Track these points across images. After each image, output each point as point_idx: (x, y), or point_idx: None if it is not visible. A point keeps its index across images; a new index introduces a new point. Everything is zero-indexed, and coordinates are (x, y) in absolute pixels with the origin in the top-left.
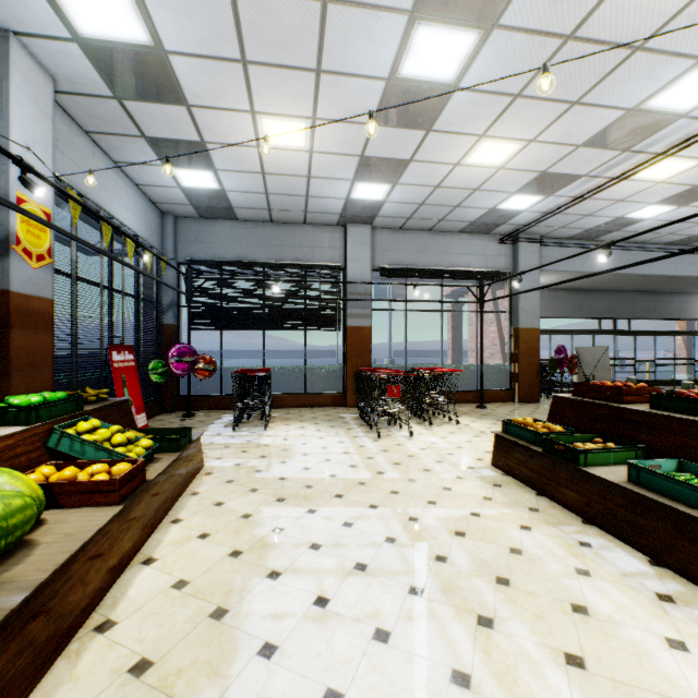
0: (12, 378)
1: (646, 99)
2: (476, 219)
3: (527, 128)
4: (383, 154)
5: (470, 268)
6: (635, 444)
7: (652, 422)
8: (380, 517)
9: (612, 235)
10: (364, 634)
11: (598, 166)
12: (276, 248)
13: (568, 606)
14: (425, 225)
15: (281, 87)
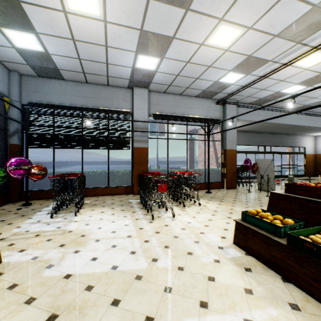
0: None
1: None
2: (206, 88)
3: (250, 15)
4: (155, 29)
5: (202, 116)
6: None
7: None
8: None
9: (270, 102)
10: None
11: (280, 54)
12: (90, 99)
13: None
14: (178, 90)
15: None
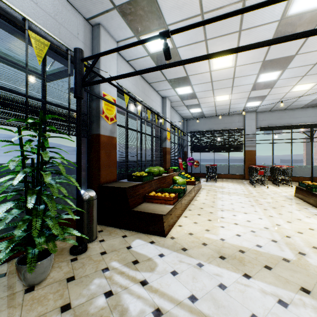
0: (166, 164)
1: None
2: (307, 103)
3: (314, 80)
4: (256, 95)
5: (307, 123)
6: None
7: None
8: (248, 198)
9: None
10: (239, 206)
11: None
12: (218, 124)
13: (287, 211)
14: (281, 108)
15: (222, 91)
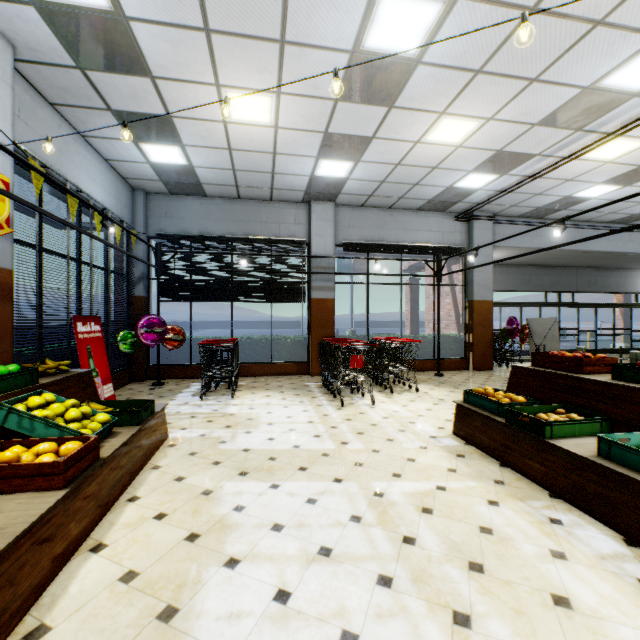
0: None
1: (602, 77)
2: (433, 197)
3: (486, 105)
4: (346, 131)
5: (428, 244)
6: (599, 415)
7: (616, 393)
8: (344, 492)
9: (559, 213)
10: (329, 638)
11: (551, 145)
12: (243, 223)
13: (549, 598)
14: (386, 202)
15: (246, 59)
